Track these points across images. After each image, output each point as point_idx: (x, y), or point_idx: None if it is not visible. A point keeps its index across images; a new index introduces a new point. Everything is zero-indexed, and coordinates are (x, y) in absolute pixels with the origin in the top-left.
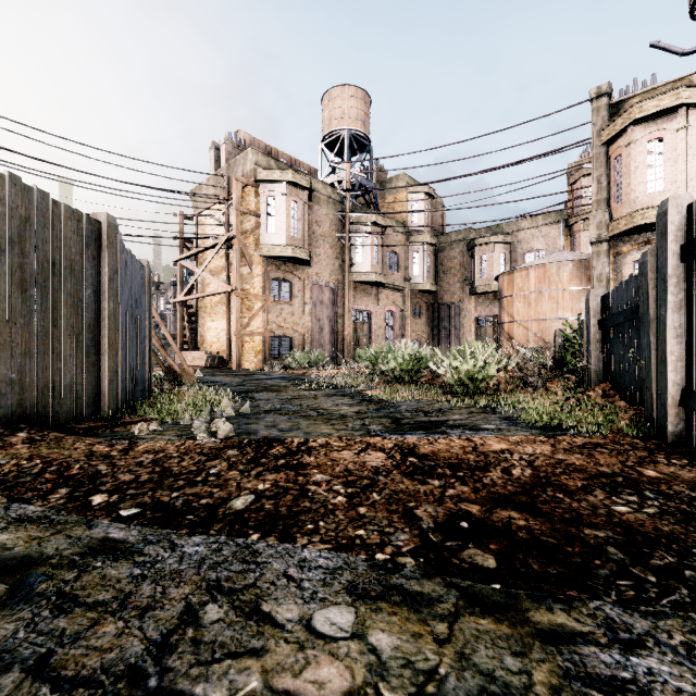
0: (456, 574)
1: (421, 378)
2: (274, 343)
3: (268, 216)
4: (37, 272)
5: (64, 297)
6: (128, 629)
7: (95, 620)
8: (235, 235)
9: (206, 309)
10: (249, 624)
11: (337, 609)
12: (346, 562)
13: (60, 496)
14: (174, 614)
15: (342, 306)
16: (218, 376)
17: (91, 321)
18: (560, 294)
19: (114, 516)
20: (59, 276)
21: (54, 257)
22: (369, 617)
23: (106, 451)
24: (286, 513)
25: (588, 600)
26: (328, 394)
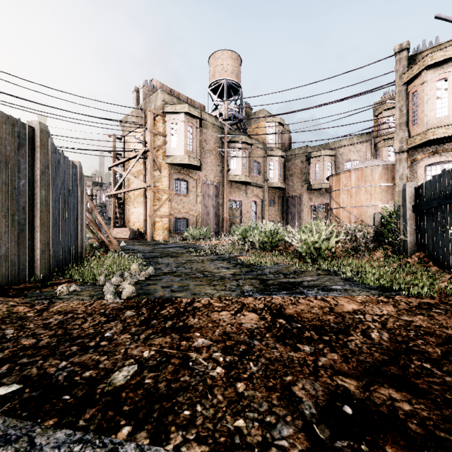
0: None
1: (278, 247)
2: (176, 222)
3: (171, 136)
4: None
5: None
6: None
7: None
8: (149, 149)
9: (130, 199)
10: None
11: None
12: None
13: None
14: None
15: (222, 197)
16: (136, 245)
17: (25, 205)
18: (373, 188)
19: None
20: None
21: None
22: None
23: (23, 312)
24: (164, 392)
25: None
26: (212, 259)
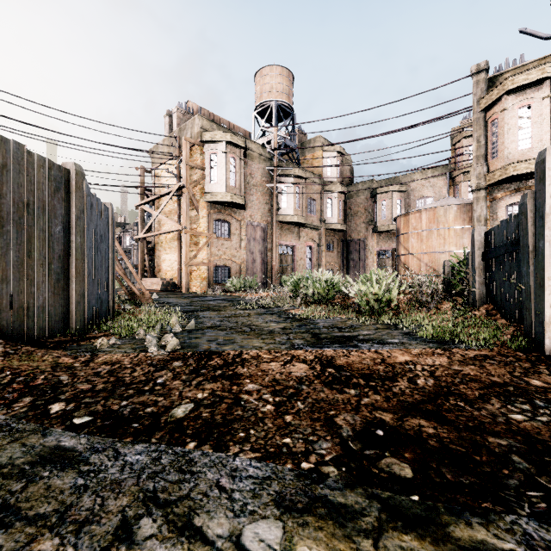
0: (376, 485)
1: (335, 300)
2: (216, 271)
3: (211, 170)
4: (13, 211)
5: (37, 232)
6: (63, 546)
7: (32, 536)
8: (185, 184)
9: (161, 244)
10: (180, 541)
11: (266, 523)
12: (274, 472)
13: (23, 404)
14: (109, 530)
15: (270, 241)
16: (170, 298)
17: (61, 252)
18: (447, 231)
19: (68, 424)
20: (32, 215)
21: (28, 198)
22: (296, 532)
23: (69, 363)
24: (221, 421)
25: (504, 513)
26: (260, 313)
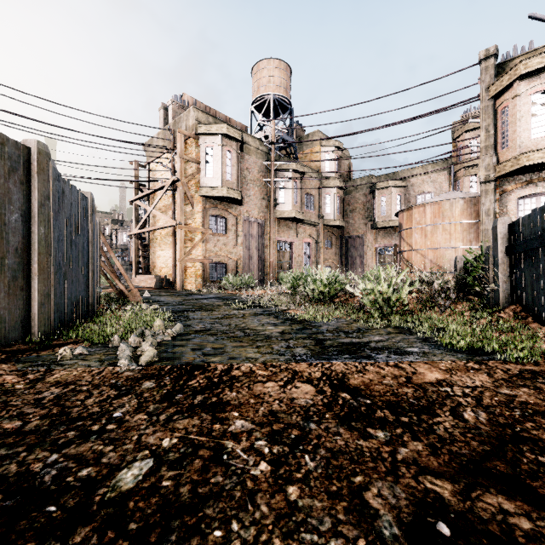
0: None
1: (336, 299)
2: (212, 268)
3: (206, 163)
4: None
5: None
6: None
7: None
8: (179, 178)
9: (156, 240)
10: None
11: None
12: None
13: None
14: None
15: (268, 238)
16: (162, 296)
17: (19, 245)
18: (453, 226)
19: None
20: None
21: None
22: None
23: (11, 384)
24: (188, 500)
25: None
26: (256, 313)
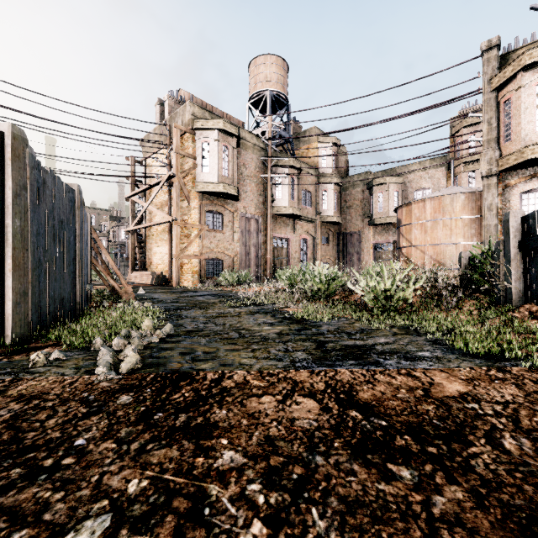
0: None
1: (336, 296)
2: (208, 264)
3: (203, 159)
4: None
5: None
6: None
7: None
8: (175, 174)
9: (152, 237)
10: None
11: None
12: None
13: None
14: None
15: (264, 234)
16: (157, 293)
17: None
18: (453, 222)
19: None
20: None
21: None
22: None
23: None
24: None
25: None
26: (252, 311)
